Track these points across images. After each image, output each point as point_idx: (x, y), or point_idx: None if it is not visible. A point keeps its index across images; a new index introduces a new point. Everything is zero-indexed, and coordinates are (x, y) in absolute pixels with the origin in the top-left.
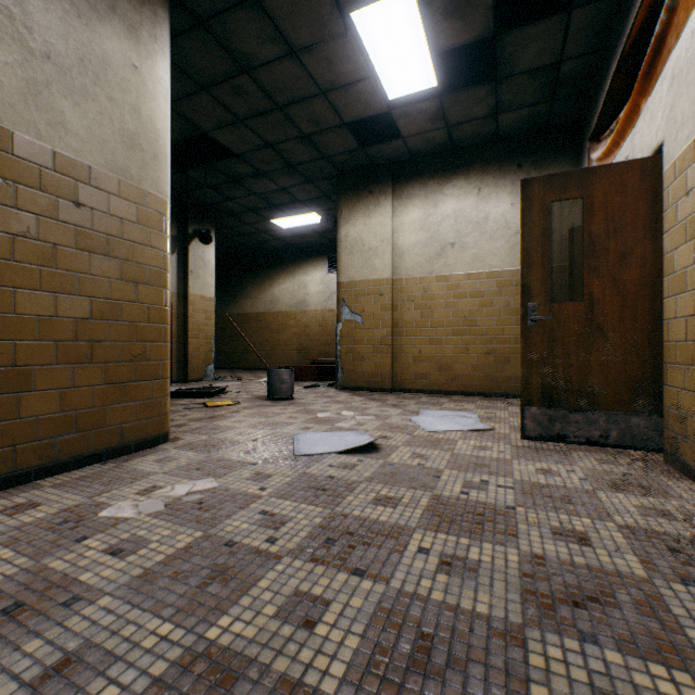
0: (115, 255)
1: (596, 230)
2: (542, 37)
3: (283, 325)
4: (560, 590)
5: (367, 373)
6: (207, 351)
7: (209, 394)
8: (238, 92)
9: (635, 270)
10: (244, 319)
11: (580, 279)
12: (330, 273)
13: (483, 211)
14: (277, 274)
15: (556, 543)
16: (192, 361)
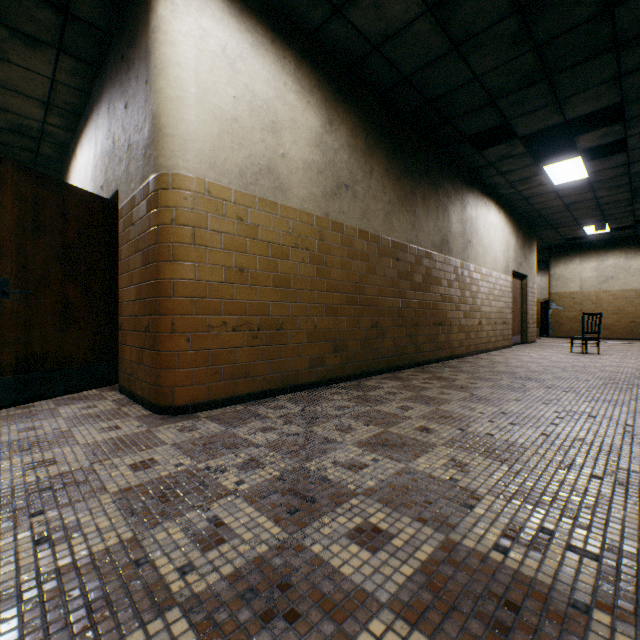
0: (533, 301)
1: None
2: None
3: None
4: None
5: (565, 330)
6: None
7: None
8: None
9: None
10: None
11: None
12: None
13: (628, 264)
14: None
15: None
16: None
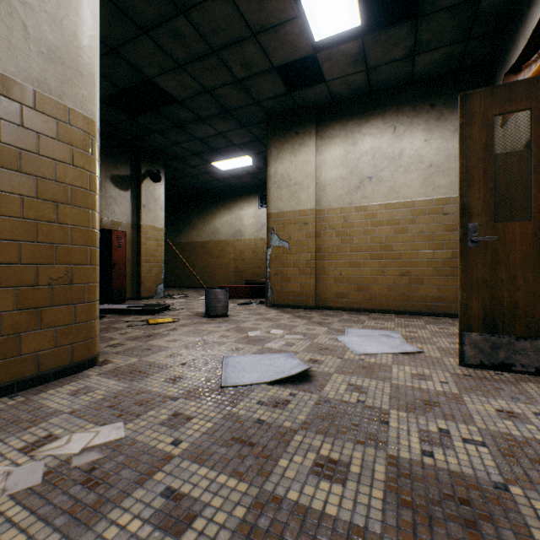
0: (29, 171)
1: None
2: None
3: (223, 251)
4: None
5: (293, 292)
6: (158, 273)
7: (153, 311)
8: (176, 36)
9: None
10: (191, 247)
11: (501, 204)
12: (261, 208)
13: (398, 147)
14: (218, 209)
15: None
16: (144, 281)
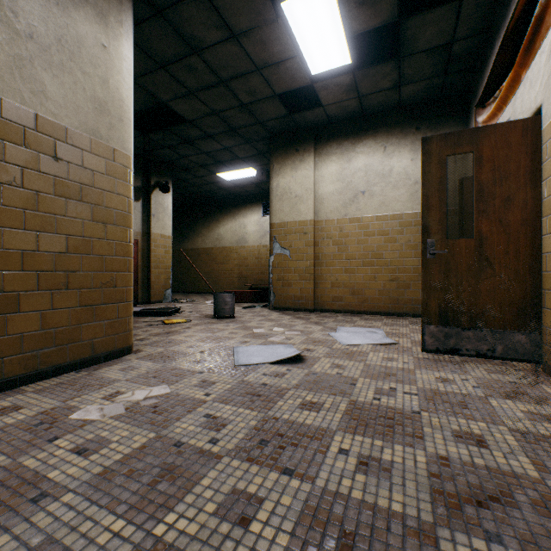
0: (87, 201)
1: (485, 179)
2: (438, 21)
3: (227, 257)
4: (465, 490)
5: (294, 296)
6: (166, 278)
7: (166, 313)
8: (189, 70)
9: (518, 212)
10: (196, 253)
11: (468, 220)
12: (264, 216)
13: (388, 165)
14: (222, 217)
15: (457, 445)
16: (154, 286)
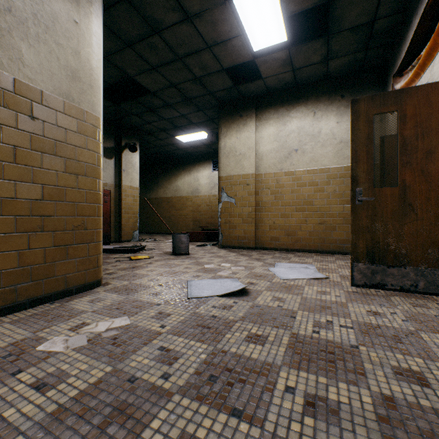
0: (61, 155)
1: (408, 134)
2: (362, 2)
3: (184, 205)
4: (417, 438)
5: (238, 236)
6: (134, 222)
7: (133, 251)
8: (151, 48)
9: (438, 163)
10: (159, 201)
11: (388, 172)
12: (214, 171)
13: (317, 127)
14: (180, 172)
15: (400, 383)
16: (124, 228)
